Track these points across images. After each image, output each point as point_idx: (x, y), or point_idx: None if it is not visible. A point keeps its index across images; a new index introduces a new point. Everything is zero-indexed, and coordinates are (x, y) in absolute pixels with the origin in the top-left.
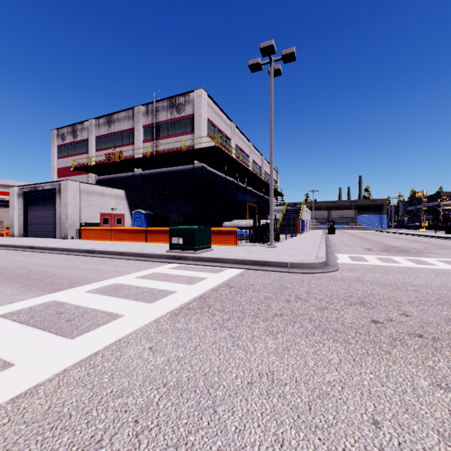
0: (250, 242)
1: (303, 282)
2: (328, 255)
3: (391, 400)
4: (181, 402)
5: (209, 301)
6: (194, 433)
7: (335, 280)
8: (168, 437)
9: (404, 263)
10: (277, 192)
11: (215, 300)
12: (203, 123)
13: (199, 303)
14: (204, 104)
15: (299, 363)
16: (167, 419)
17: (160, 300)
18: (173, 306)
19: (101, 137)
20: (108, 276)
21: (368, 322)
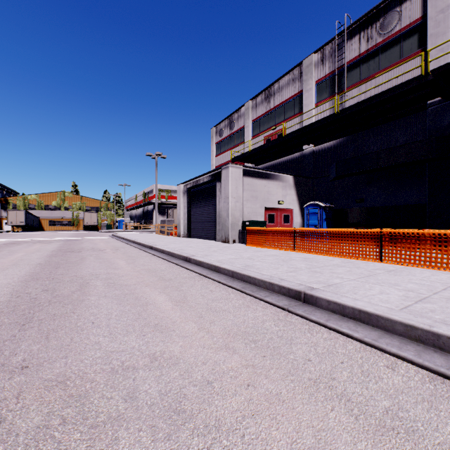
0: None
1: None
2: None
3: None
4: None
5: None
6: None
7: None
8: None
9: None
10: None
11: None
12: None
13: None
14: None
15: None
16: None
17: None
18: None
19: (258, 119)
20: None
21: None
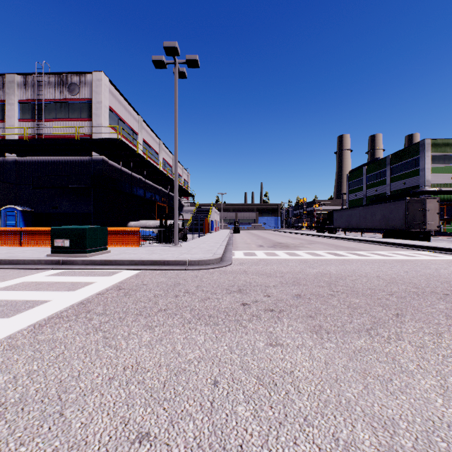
0: (154, 243)
1: (197, 277)
2: (226, 252)
3: (234, 363)
4: (19, 417)
5: (90, 306)
6: (27, 443)
7: (225, 274)
8: None
9: (282, 256)
10: (189, 193)
11: (97, 304)
12: (103, 111)
13: (76, 309)
14: (105, 90)
15: (168, 349)
16: None
17: (23, 313)
18: (39, 318)
19: None
20: None
21: (239, 305)
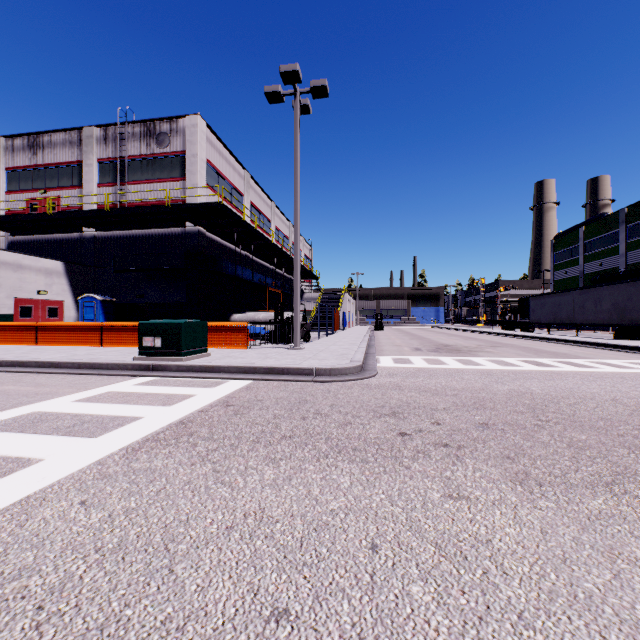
0: (267, 343)
1: (329, 393)
2: (367, 357)
3: (397, 519)
4: (121, 569)
5: (192, 427)
6: (133, 604)
7: (370, 389)
8: (90, 618)
9: (451, 365)
10: (311, 274)
11: (201, 425)
12: (200, 167)
13: (175, 431)
14: (202, 139)
15: (301, 493)
16: (93, 595)
17: (112, 432)
18: (132, 439)
19: (17, 170)
20: (22, 402)
21: (394, 435)
